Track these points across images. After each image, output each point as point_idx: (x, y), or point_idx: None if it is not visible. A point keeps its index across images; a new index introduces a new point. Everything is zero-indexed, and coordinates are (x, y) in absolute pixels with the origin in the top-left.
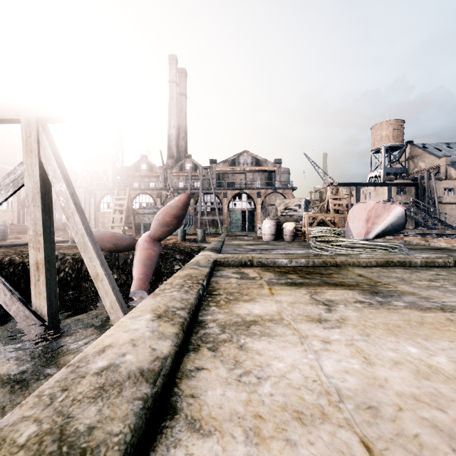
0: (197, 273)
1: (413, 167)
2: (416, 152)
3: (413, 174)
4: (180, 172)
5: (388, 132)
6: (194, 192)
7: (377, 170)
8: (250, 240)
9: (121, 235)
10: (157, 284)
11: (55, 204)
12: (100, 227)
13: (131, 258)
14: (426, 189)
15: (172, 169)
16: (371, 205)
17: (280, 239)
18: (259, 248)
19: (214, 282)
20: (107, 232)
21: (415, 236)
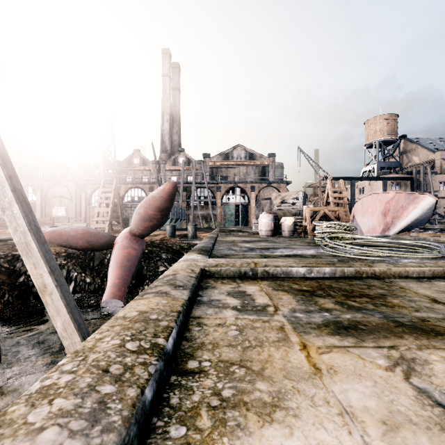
0: (162, 307)
1: (407, 161)
2: (410, 147)
3: (407, 168)
4: (173, 166)
5: (382, 126)
6: (186, 185)
7: (371, 165)
8: (245, 236)
9: (96, 231)
10: (137, 289)
11: (45, 198)
12: (91, 222)
13: (109, 257)
14: (422, 183)
15: (165, 164)
16: (389, 196)
17: (277, 234)
18: (258, 246)
19: (194, 321)
20: (80, 228)
21: (421, 231)
